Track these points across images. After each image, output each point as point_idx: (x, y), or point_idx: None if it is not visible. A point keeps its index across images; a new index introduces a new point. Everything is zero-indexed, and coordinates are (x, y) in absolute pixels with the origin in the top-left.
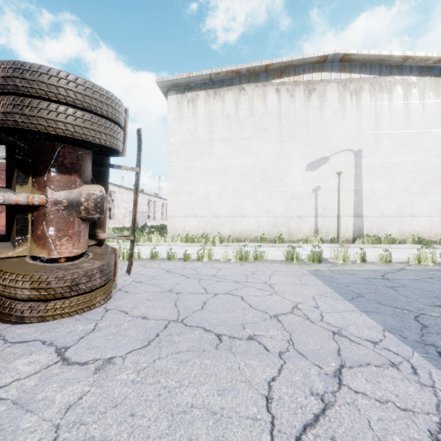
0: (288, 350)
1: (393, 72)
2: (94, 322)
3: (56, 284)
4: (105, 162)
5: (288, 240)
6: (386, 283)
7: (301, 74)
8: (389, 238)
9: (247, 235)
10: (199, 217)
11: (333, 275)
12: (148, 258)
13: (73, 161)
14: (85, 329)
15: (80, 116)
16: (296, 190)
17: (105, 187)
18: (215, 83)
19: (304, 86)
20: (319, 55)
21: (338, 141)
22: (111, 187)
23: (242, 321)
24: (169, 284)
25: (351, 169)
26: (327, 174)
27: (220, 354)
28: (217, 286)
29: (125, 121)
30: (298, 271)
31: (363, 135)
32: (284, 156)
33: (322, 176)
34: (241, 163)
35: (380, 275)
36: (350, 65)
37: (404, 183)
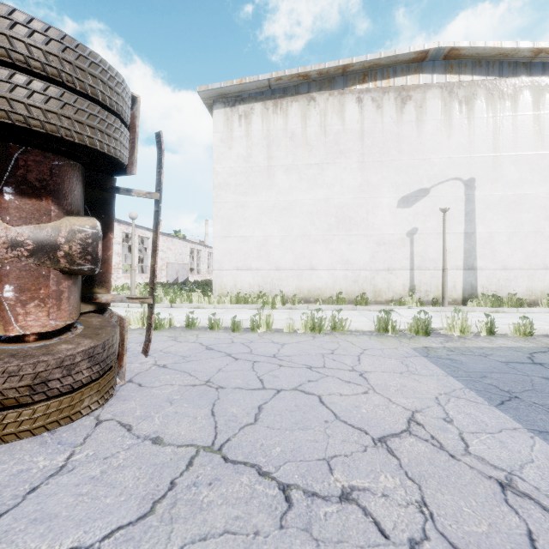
0: (426, 535)
1: (518, 71)
2: (69, 449)
3: (5, 384)
4: (108, 184)
5: (373, 300)
6: (544, 372)
7: (391, 77)
8: (514, 298)
9: (318, 294)
10: (254, 270)
11: (454, 357)
12: (183, 327)
13: (43, 176)
14: (48, 466)
15: (41, 89)
16: (385, 234)
17: (109, 222)
18: (275, 92)
19: (396, 93)
20: (416, 50)
21: (442, 167)
22: (144, 232)
23: (326, 451)
24: (206, 370)
25: (460, 204)
26: (427, 212)
27: (290, 545)
28: (279, 375)
29: (135, 117)
30: (398, 348)
31: (477, 158)
32: (369, 187)
33: (419, 215)
34: (310, 198)
35: (526, 358)
36: (458, 63)
37: (535, 223)
